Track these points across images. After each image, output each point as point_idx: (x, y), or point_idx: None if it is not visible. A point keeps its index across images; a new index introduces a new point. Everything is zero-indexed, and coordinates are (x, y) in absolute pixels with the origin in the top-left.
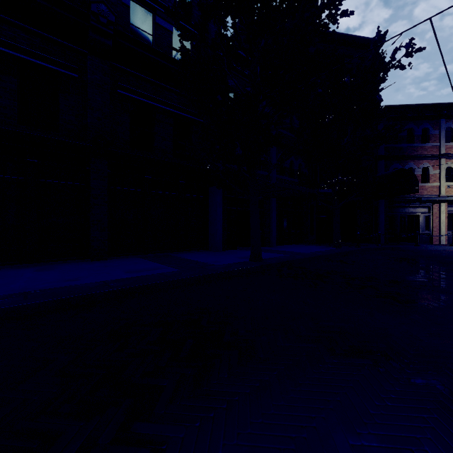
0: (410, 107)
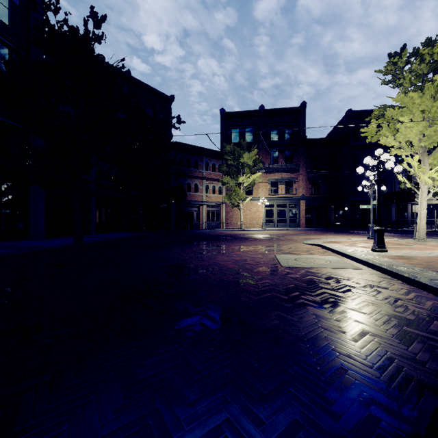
0: (189, 145)
